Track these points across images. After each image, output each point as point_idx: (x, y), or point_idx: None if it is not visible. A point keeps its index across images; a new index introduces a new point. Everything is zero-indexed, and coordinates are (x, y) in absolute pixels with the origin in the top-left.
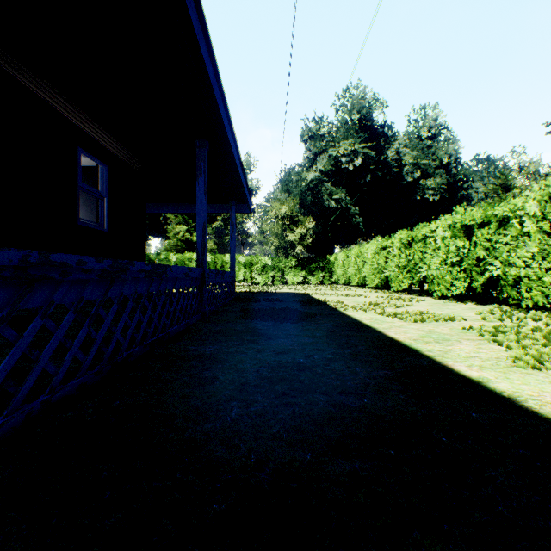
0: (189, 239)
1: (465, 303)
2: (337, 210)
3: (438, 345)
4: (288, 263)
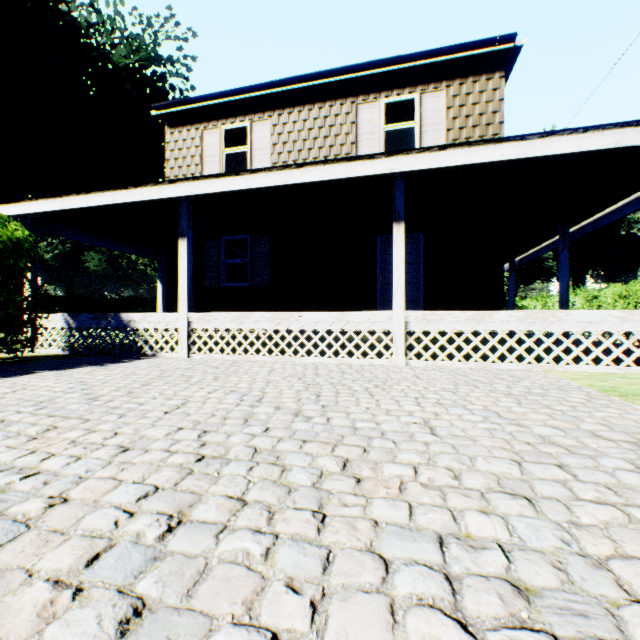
0: None
1: None
2: None
3: None
4: None
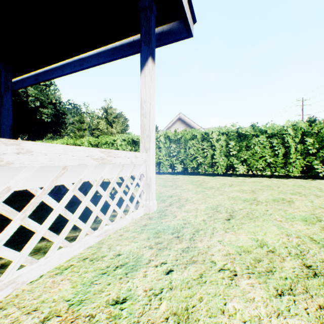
0: None
1: None
2: None
3: None
4: None
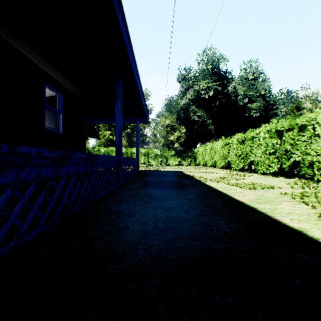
0: (112, 139)
1: (278, 177)
2: (199, 122)
3: (268, 205)
4: (170, 153)
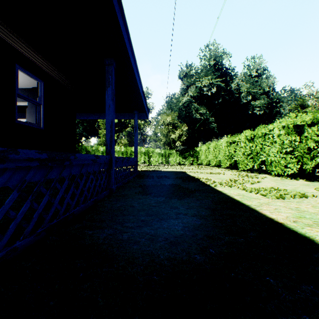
0: None
1: (298, 180)
2: (201, 120)
3: None
4: (171, 152)
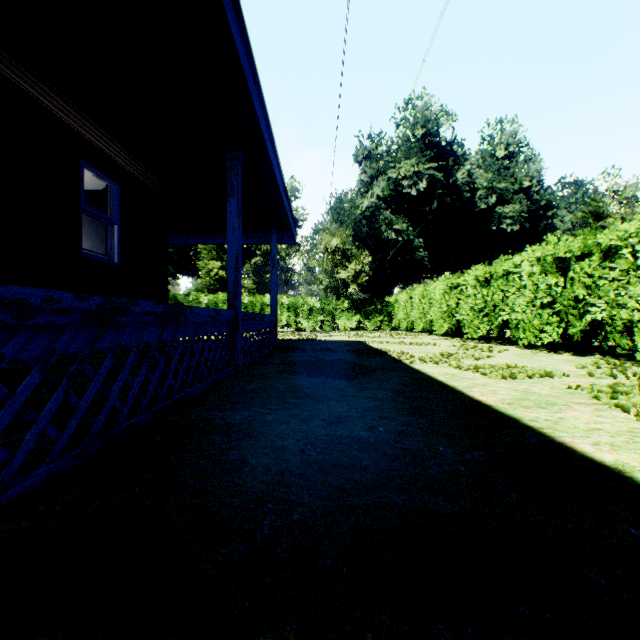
0: (224, 278)
1: (559, 354)
2: (398, 243)
3: (543, 412)
4: (340, 306)
